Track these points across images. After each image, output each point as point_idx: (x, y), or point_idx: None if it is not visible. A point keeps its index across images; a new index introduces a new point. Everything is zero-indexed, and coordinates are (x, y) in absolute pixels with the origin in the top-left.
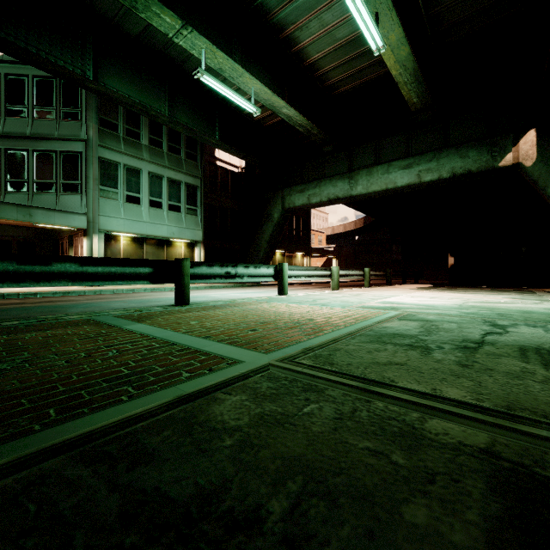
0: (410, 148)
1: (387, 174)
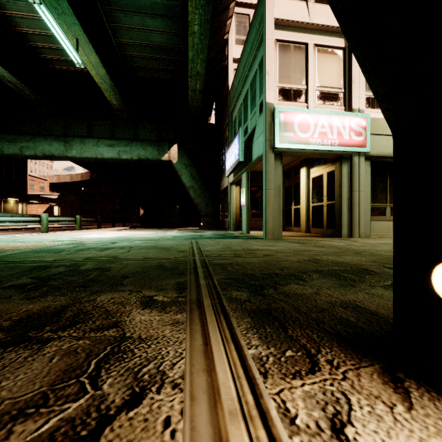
0: (114, 133)
1: (96, 146)
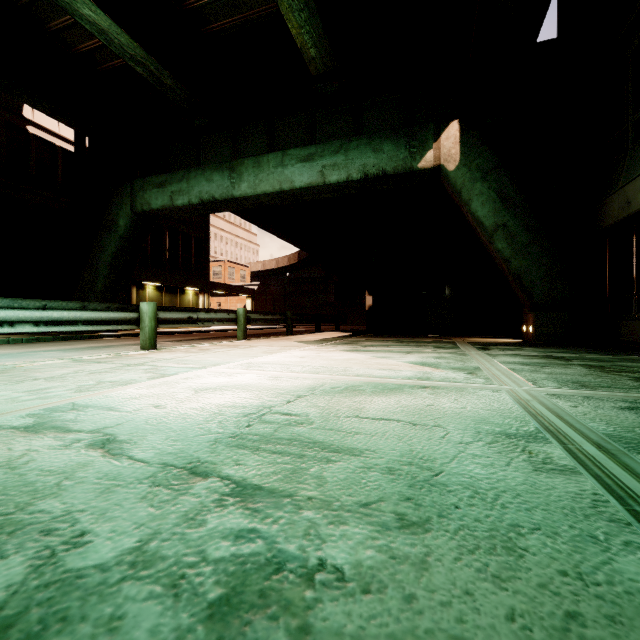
0: (314, 134)
1: (281, 167)
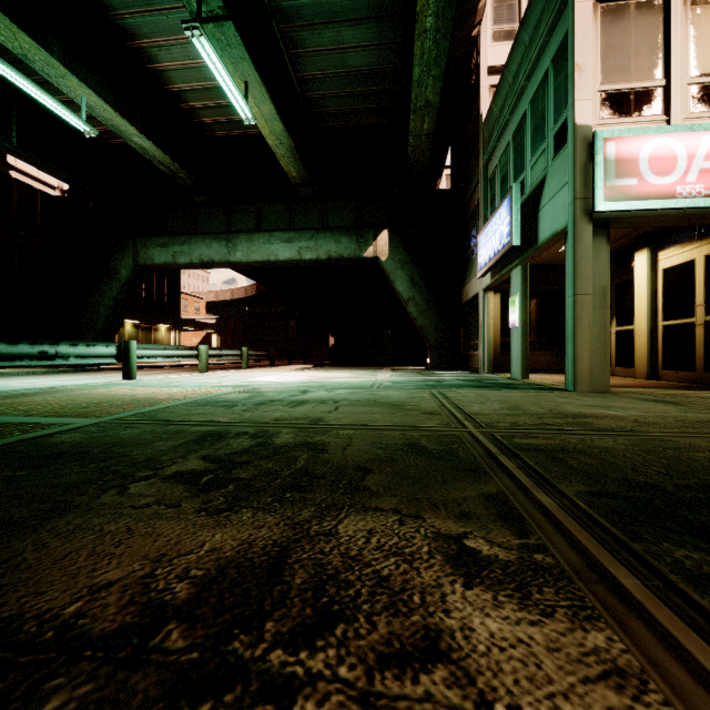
0: (292, 221)
1: (269, 244)
